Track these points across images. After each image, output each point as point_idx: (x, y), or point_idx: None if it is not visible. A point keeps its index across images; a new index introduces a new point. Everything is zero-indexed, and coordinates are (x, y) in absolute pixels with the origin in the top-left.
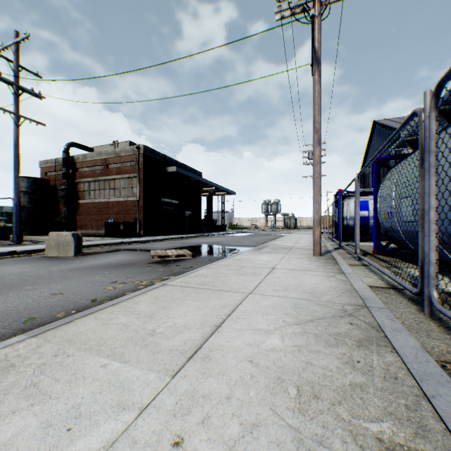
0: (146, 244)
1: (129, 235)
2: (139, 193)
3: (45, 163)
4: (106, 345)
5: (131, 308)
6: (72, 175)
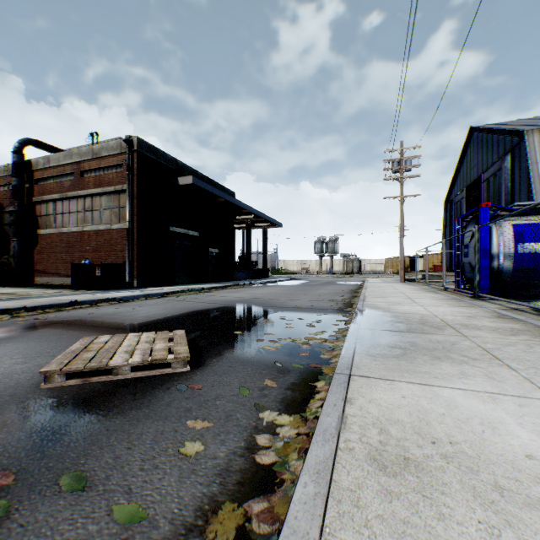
0: (126, 306)
1: (112, 286)
2: (131, 216)
3: None
4: None
5: None
6: (30, 190)
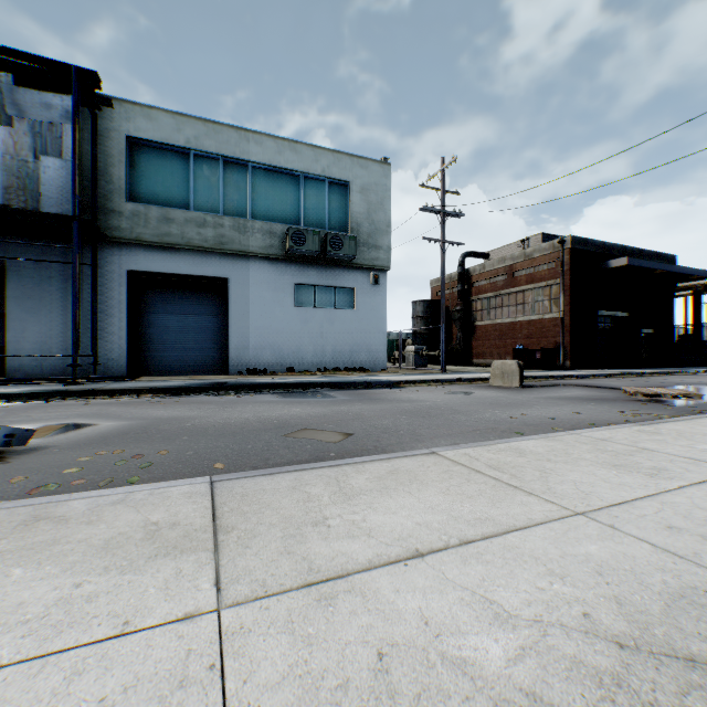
0: (588, 380)
1: (547, 367)
2: (563, 307)
3: (435, 282)
4: None
5: (700, 424)
6: (467, 291)
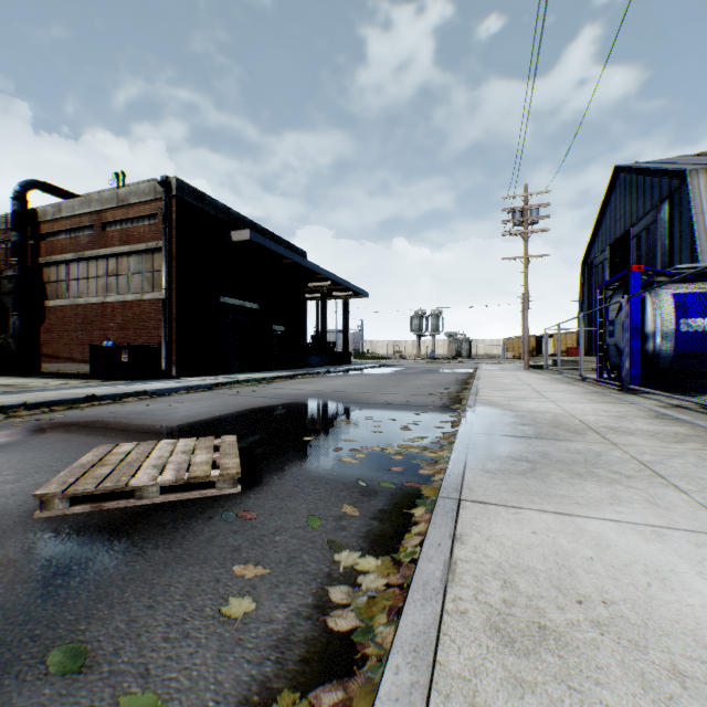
0: (160, 402)
1: (143, 375)
2: (168, 283)
3: None
4: None
5: None
6: (35, 248)
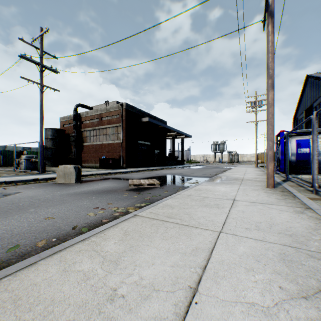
0: (127, 174)
1: (115, 167)
2: (123, 137)
3: (62, 119)
4: (52, 317)
5: (99, 246)
6: (79, 126)
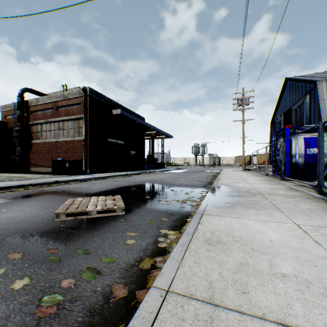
0: (85, 183)
1: (75, 173)
2: (85, 133)
3: (4, 108)
4: None
5: None
6: (27, 117)
